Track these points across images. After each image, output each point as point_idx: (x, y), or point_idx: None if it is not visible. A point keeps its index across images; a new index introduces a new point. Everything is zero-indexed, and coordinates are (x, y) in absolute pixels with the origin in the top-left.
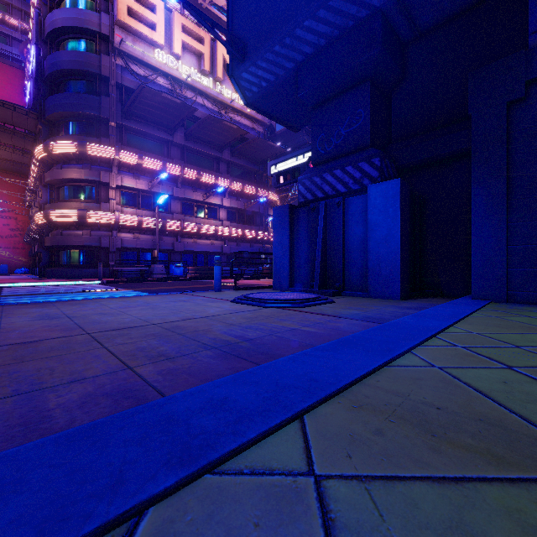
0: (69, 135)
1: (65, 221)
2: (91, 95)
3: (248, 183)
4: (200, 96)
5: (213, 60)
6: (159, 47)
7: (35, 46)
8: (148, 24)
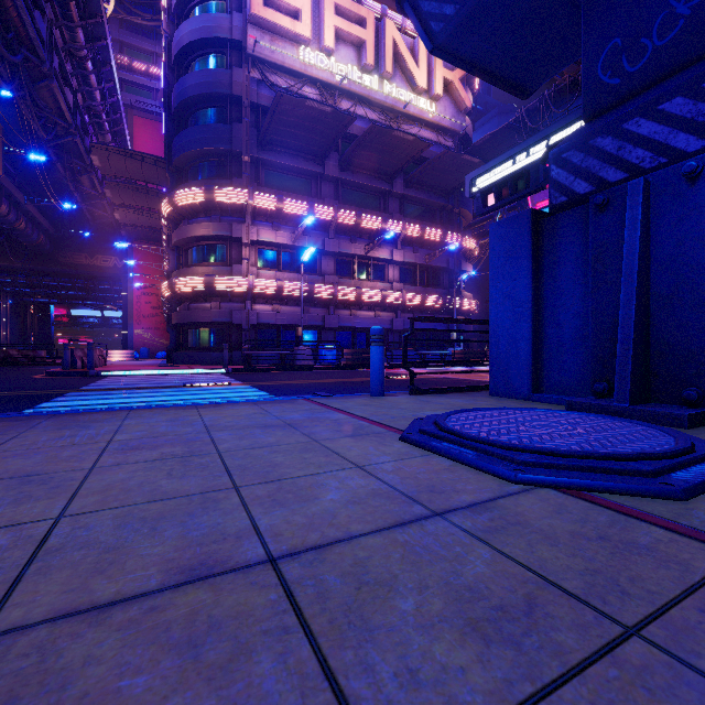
0: (196, 180)
1: (191, 291)
2: (220, 124)
3: (431, 225)
4: (360, 105)
5: (379, 49)
6: (303, 43)
7: (164, 79)
8: (289, 14)
